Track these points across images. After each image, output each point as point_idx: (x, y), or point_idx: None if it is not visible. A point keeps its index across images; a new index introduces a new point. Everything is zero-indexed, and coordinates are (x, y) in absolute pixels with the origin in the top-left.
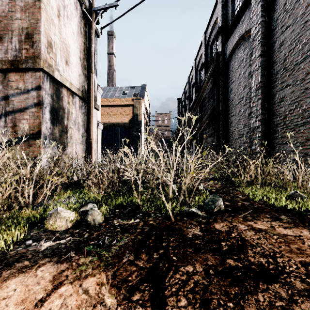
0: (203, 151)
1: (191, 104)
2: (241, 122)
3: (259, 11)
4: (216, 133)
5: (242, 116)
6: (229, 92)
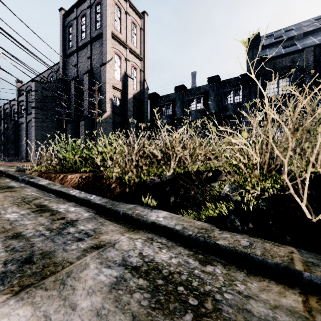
0: (9, 155)
1: (0, 126)
2: (23, 147)
3: (25, 123)
4: (15, 149)
5: (23, 145)
6: (20, 135)
